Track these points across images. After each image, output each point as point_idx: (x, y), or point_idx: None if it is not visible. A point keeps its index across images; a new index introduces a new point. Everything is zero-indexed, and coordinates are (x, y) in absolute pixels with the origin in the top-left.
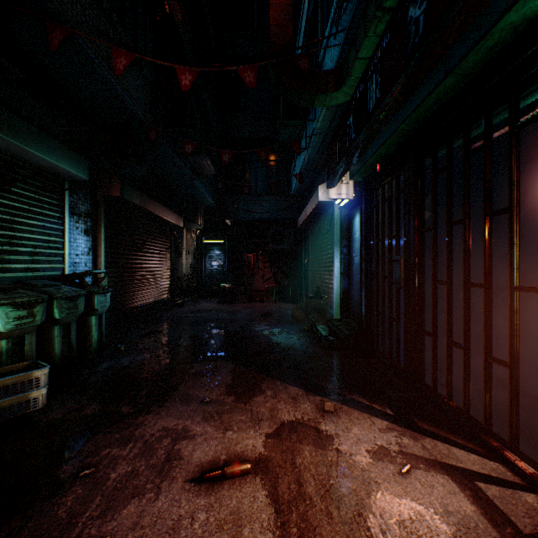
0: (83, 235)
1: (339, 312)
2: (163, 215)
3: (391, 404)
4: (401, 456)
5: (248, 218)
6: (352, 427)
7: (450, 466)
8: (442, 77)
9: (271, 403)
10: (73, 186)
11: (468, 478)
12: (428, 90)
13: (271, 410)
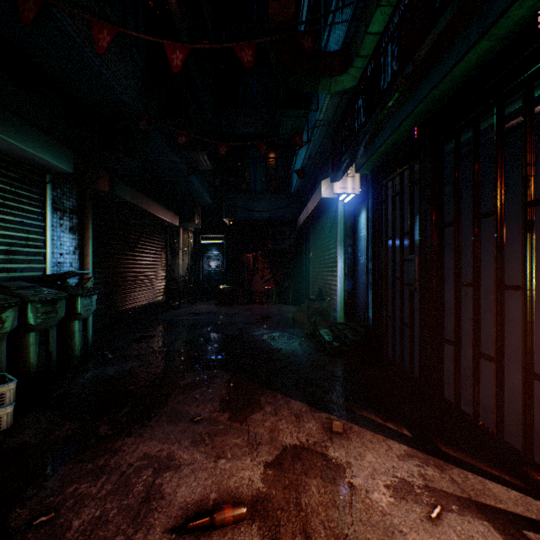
0: (68, 233)
1: (343, 315)
2: (157, 213)
3: (407, 423)
4: (427, 494)
5: (247, 217)
6: (366, 453)
7: (488, 508)
8: (474, 41)
9: (270, 422)
10: (55, 179)
11: (514, 526)
12: (454, 59)
13: (270, 431)
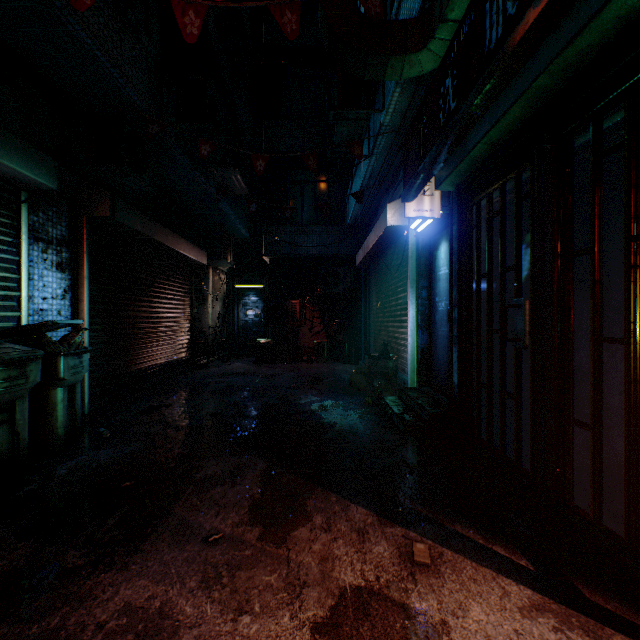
0: (55, 271)
1: (415, 378)
2: (178, 248)
3: (524, 546)
4: None
5: (292, 254)
6: (469, 604)
7: None
8: None
9: (321, 544)
10: (34, 198)
11: None
12: None
13: (321, 560)
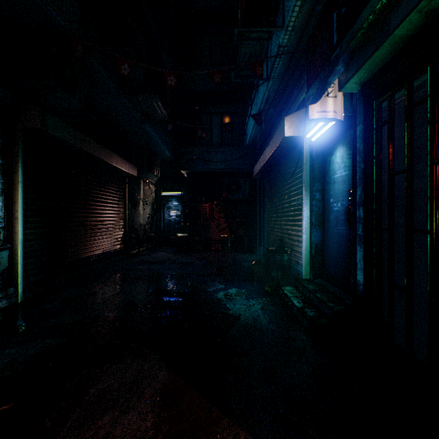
0: None
1: (309, 270)
2: (111, 161)
3: None
4: None
5: (203, 169)
6: None
7: None
8: None
9: None
10: None
11: None
12: None
13: None
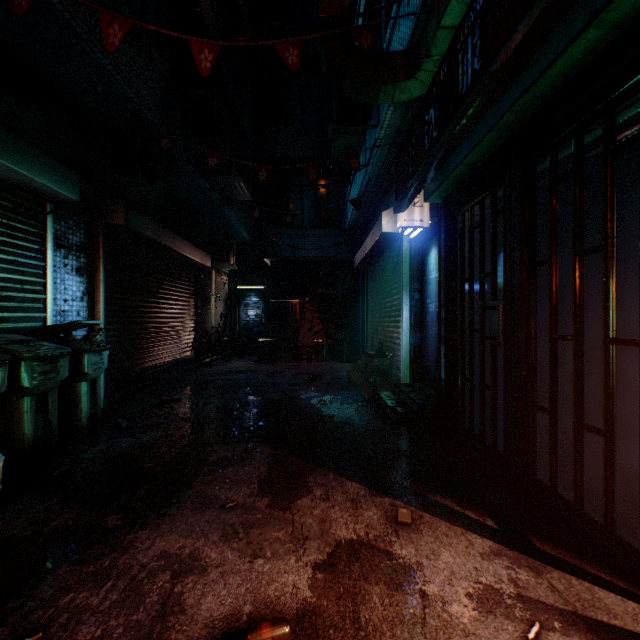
0: (74, 275)
1: (408, 374)
2: (184, 251)
3: (491, 511)
4: (521, 606)
5: (292, 256)
6: (441, 551)
7: (600, 626)
8: (579, 29)
9: (321, 510)
10: (58, 209)
11: None
12: (553, 54)
13: (321, 521)
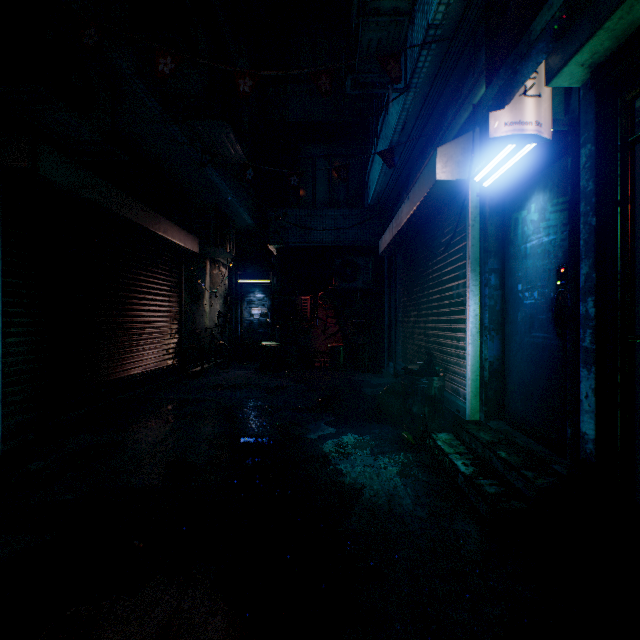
0: None
1: (478, 406)
2: (155, 228)
3: None
4: None
5: (302, 242)
6: None
7: None
8: None
9: None
10: None
11: None
12: None
13: None
